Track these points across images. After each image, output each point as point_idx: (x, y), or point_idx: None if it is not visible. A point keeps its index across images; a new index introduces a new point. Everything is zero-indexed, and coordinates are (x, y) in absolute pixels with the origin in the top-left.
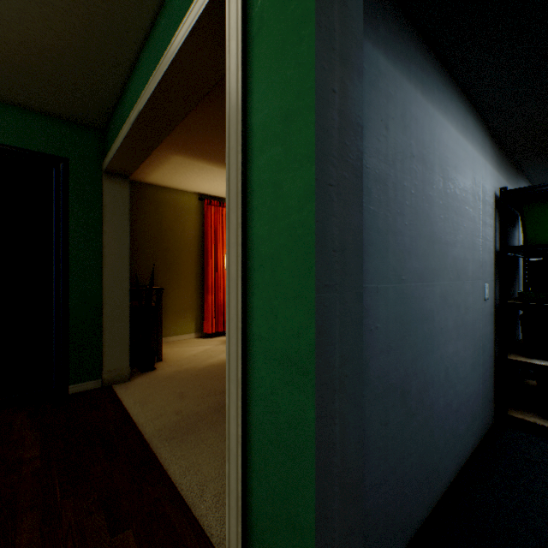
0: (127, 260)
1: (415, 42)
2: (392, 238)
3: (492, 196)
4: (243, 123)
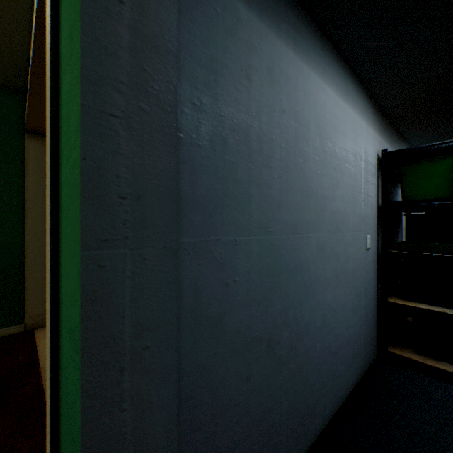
0: None
1: (286, 0)
2: (256, 190)
3: (375, 157)
4: (54, 54)
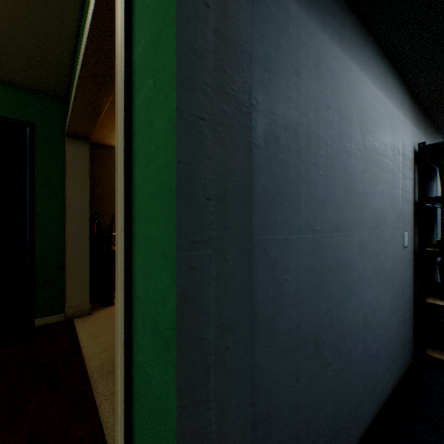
0: (87, 211)
1: None
2: (305, 188)
3: (412, 151)
4: (127, 61)
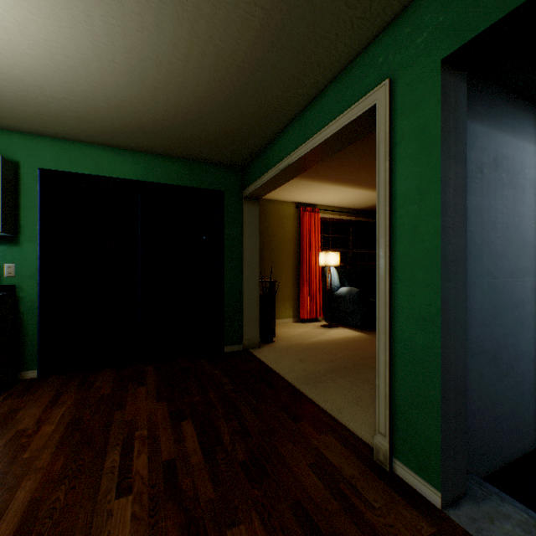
0: (257, 260)
1: (506, 100)
2: (486, 247)
3: None
4: (389, 190)
